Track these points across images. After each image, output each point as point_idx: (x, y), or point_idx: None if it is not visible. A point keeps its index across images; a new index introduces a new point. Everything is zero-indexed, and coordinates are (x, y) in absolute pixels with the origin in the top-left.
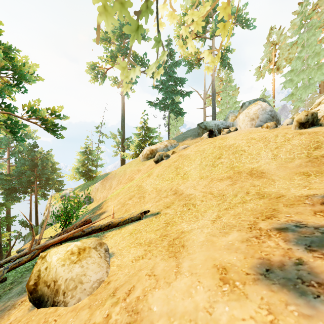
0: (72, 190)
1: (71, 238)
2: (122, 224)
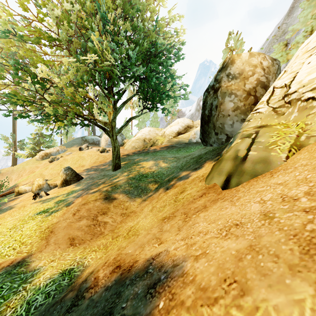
0: None
1: (12, 192)
2: None
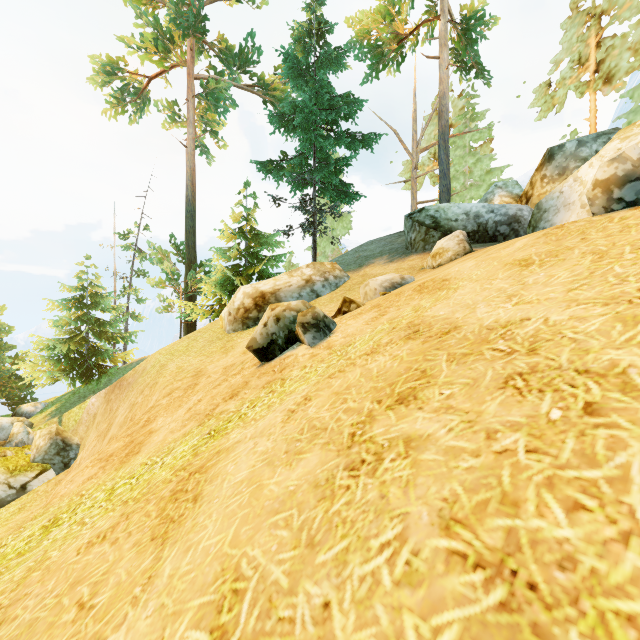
0: (35, 411)
1: None
2: None
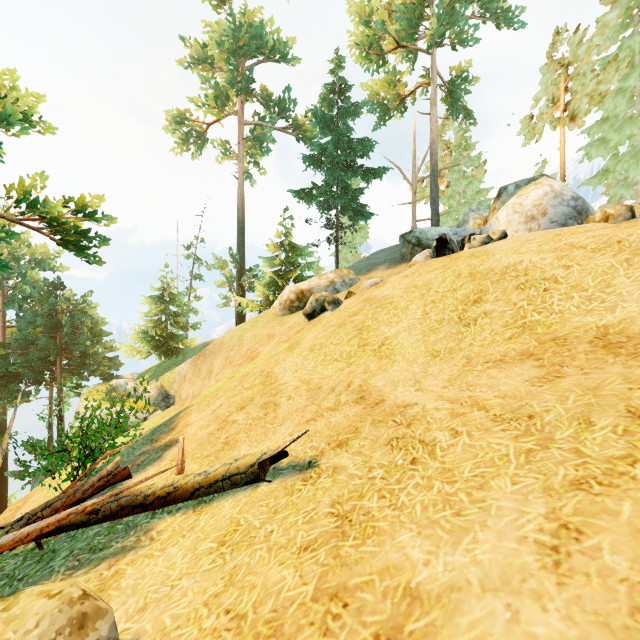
0: (133, 378)
1: (63, 529)
2: (205, 494)
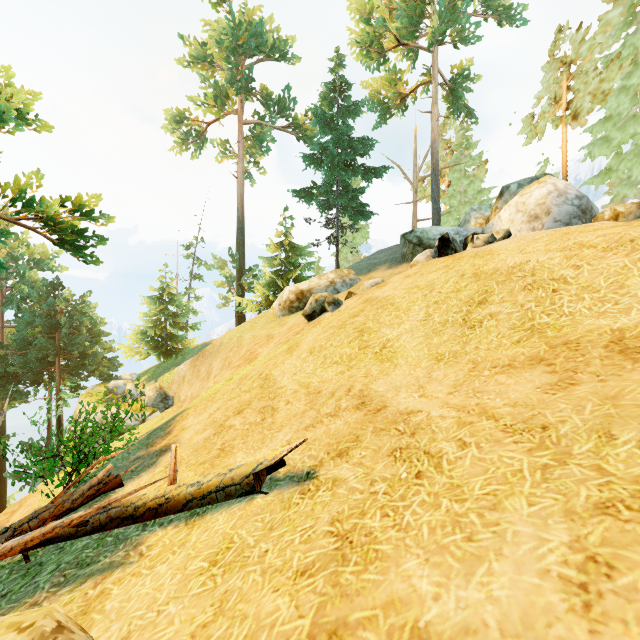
0: (132, 379)
1: (50, 541)
2: (198, 506)
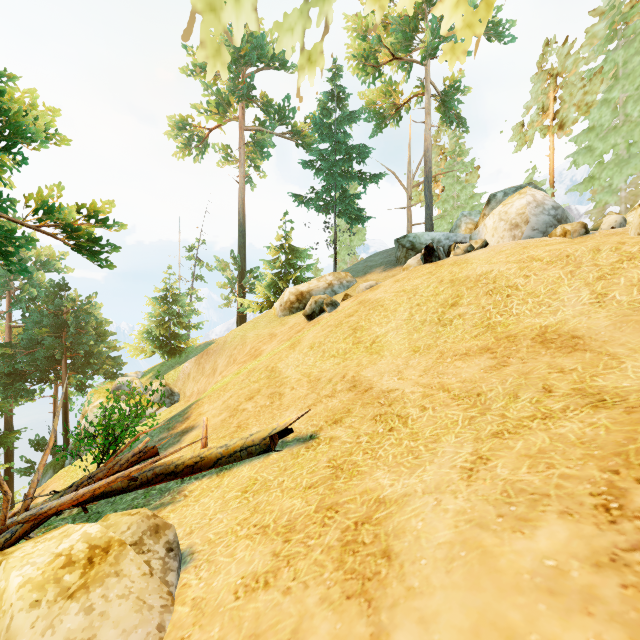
0: (138, 377)
1: (106, 494)
2: (226, 462)
